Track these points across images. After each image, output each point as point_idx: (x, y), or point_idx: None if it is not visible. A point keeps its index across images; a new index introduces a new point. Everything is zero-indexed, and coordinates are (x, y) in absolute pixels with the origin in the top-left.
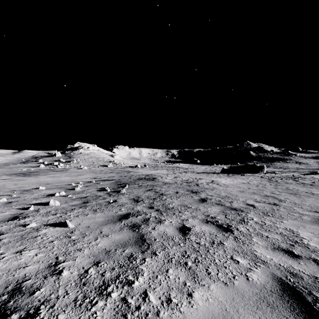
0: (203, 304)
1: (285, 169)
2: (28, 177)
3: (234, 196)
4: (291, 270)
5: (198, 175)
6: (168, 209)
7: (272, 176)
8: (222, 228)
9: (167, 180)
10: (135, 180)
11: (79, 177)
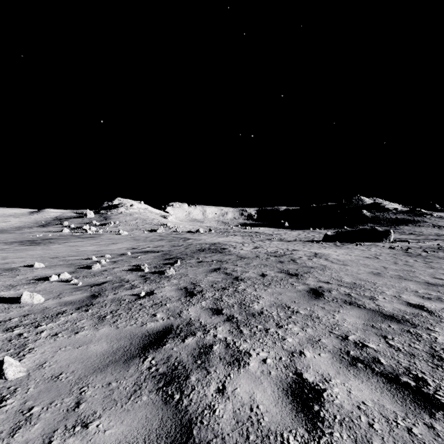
0: None
1: (420, 236)
2: (34, 247)
3: (369, 283)
4: None
5: (290, 244)
6: (253, 316)
7: (406, 246)
8: (405, 391)
9: (243, 252)
10: (193, 252)
11: (111, 247)
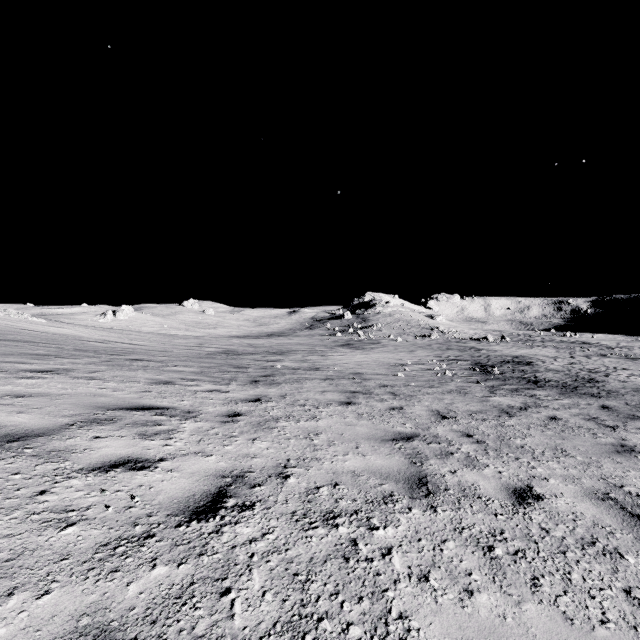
0: (561, 401)
1: None
2: (364, 351)
3: None
4: (617, 405)
5: (629, 363)
6: (551, 386)
7: None
8: (593, 396)
9: (553, 366)
10: (499, 363)
11: (418, 354)
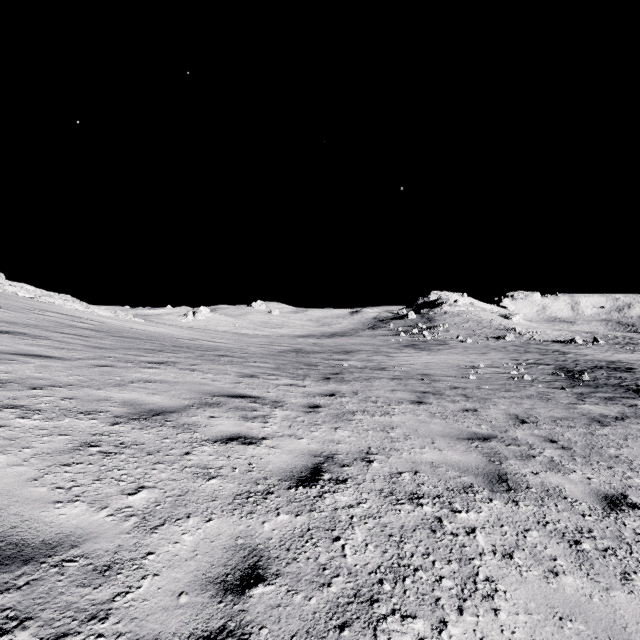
0: None
1: None
2: (431, 352)
3: None
4: None
5: None
6: None
7: None
8: None
9: None
10: (590, 368)
11: (491, 357)
